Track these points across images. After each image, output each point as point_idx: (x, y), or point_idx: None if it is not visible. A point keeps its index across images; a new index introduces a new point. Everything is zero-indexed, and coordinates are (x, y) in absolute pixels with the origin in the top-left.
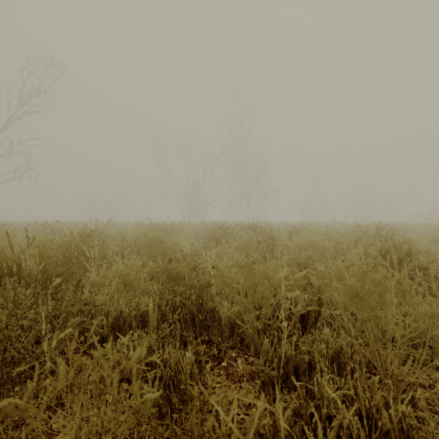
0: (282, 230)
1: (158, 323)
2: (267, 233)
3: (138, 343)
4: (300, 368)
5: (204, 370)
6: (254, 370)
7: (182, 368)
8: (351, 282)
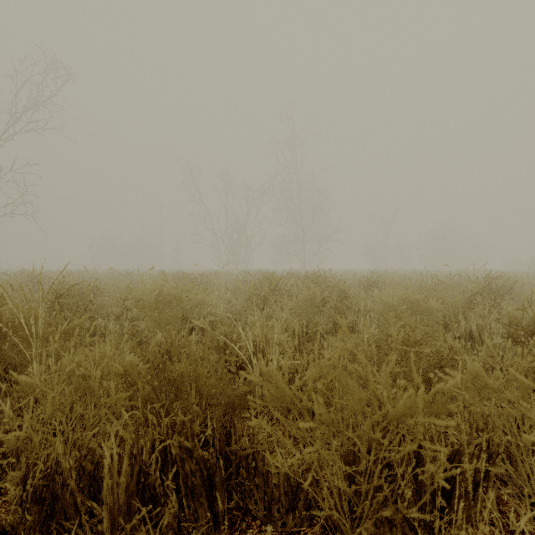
0: (350, 282)
1: (130, 495)
2: (337, 288)
3: None
4: None
5: None
6: None
7: None
8: None
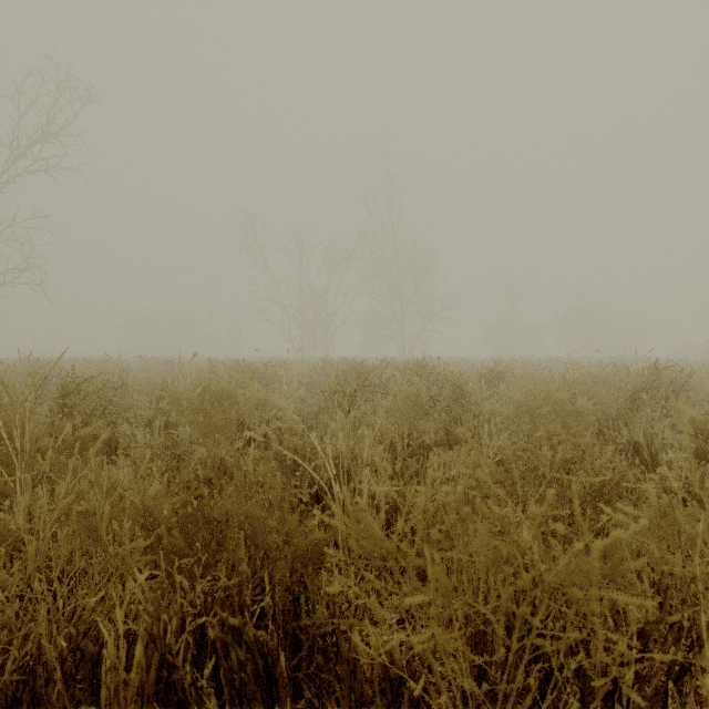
0: (465, 374)
1: (146, 700)
2: (450, 382)
3: None
4: None
5: None
6: None
7: None
8: None
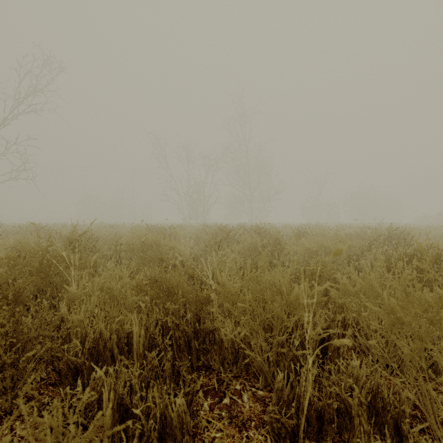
0: (286, 233)
1: (145, 349)
2: (272, 236)
3: (115, 382)
4: (326, 416)
5: (200, 414)
6: (266, 419)
7: (170, 418)
8: (391, 303)
